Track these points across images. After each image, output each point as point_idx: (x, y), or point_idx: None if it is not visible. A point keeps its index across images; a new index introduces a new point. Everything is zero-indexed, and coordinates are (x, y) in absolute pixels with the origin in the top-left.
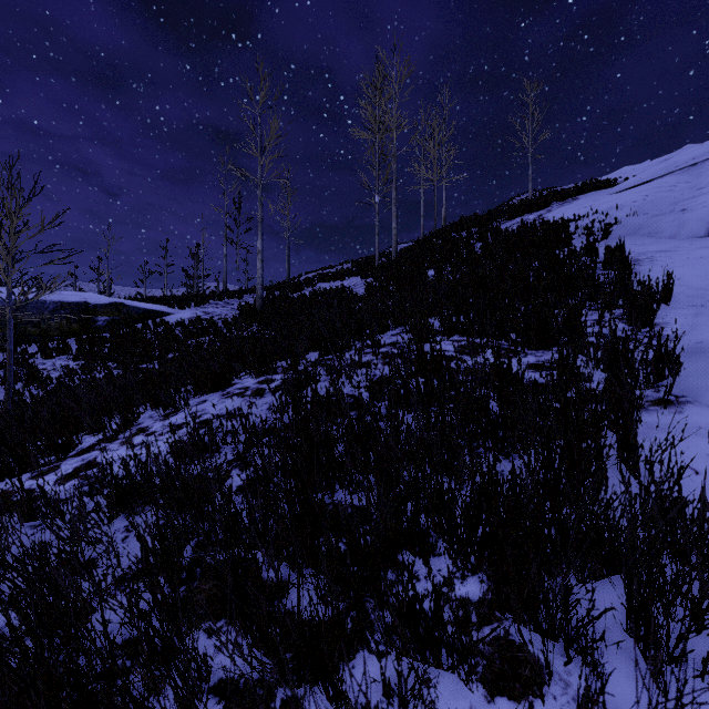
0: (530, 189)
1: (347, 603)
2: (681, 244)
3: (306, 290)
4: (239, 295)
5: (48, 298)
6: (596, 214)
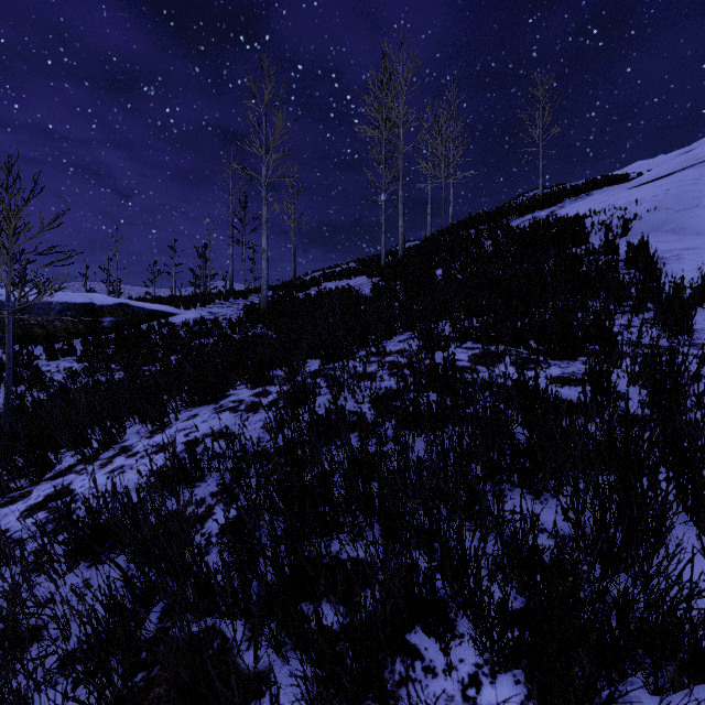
0: (540, 186)
1: None
2: None
3: (311, 290)
4: (245, 295)
5: (54, 299)
6: (613, 209)
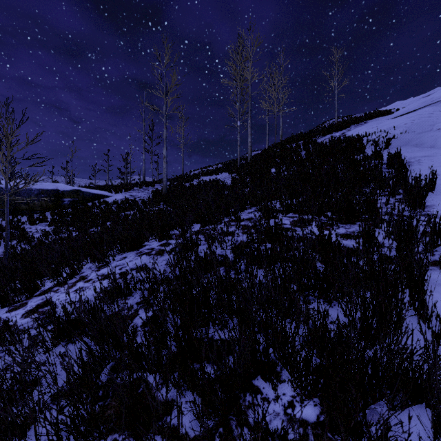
0: (336, 117)
1: (216, 420)
2: (438, 151)
3: (194, 181)
4: (152, 184)
5: (33, 187)
6: (380, 132)
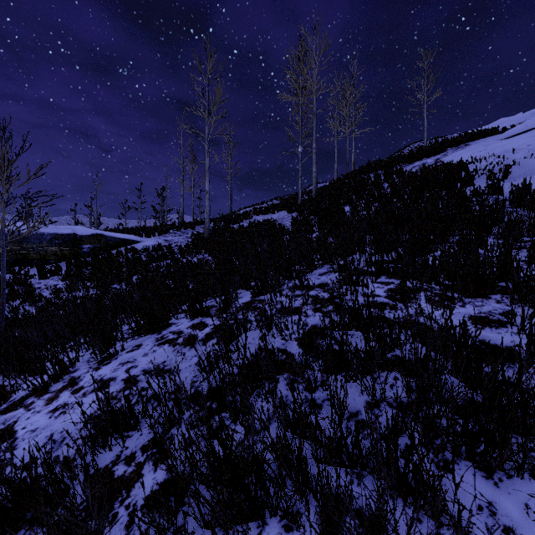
0: (425, 138)
1: None
2: None
3: (244, 222)
4: (192, 226)
5: (46, 231)
6: (492, 157)
